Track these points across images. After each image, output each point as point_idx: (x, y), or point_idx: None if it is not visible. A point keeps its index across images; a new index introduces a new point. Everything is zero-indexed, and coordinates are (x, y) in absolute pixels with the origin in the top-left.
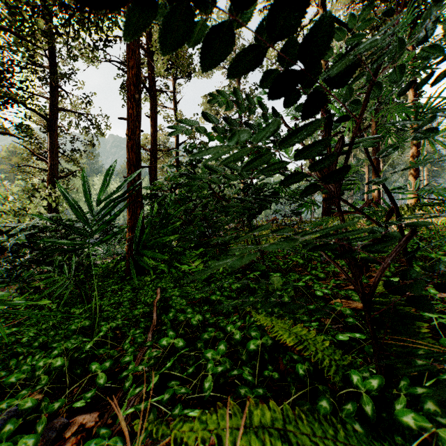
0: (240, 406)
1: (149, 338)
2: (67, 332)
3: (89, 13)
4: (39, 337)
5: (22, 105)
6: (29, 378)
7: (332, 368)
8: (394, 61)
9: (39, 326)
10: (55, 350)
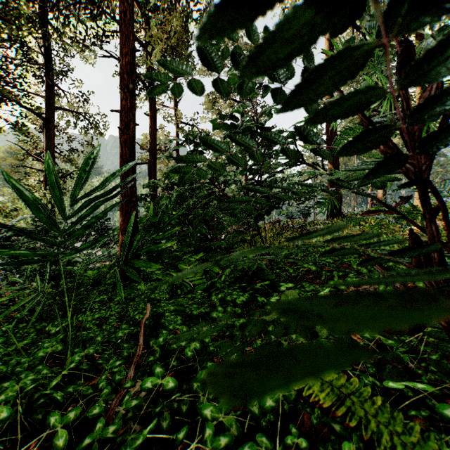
0: None
1: (130, 375)
2: (33, 361)
3: None
4: None
5: (18, 103)
6: None
7: (397, 449)
8: None
9: None
10: (3, 395)
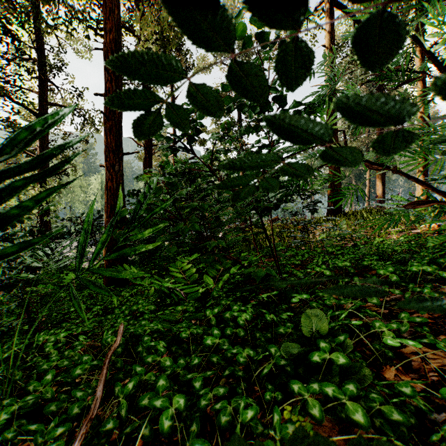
0: None
1: None
2: None
3: None
4: None
5: (11, 99)
6: None
7: None
8: None
9: None
10: None
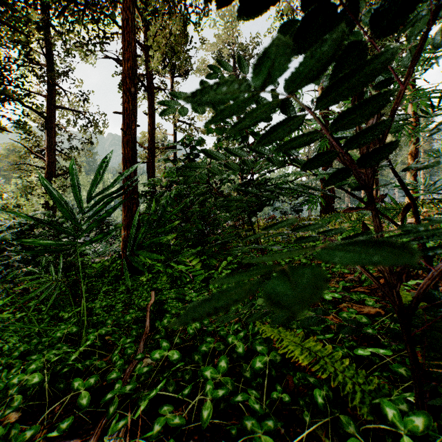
0: (246, 440)
1: (140, 349)
2: (52, 340)
3: (84, 5)
4: (20, 346)
5: (20, 103)
6: (1, 398)
7: (357, 394)
8: (441, 15)
9: (17, 335)
10: (33, 364)
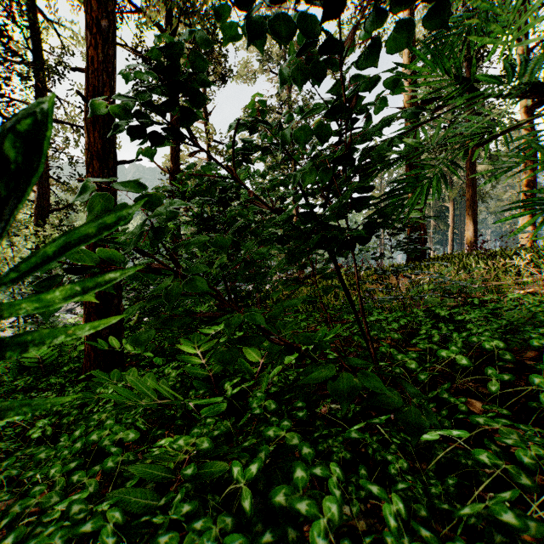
0: None
1: None
2: None
3: None
4: None
5: None
6: None
7: None
8: None
9: None
10: None
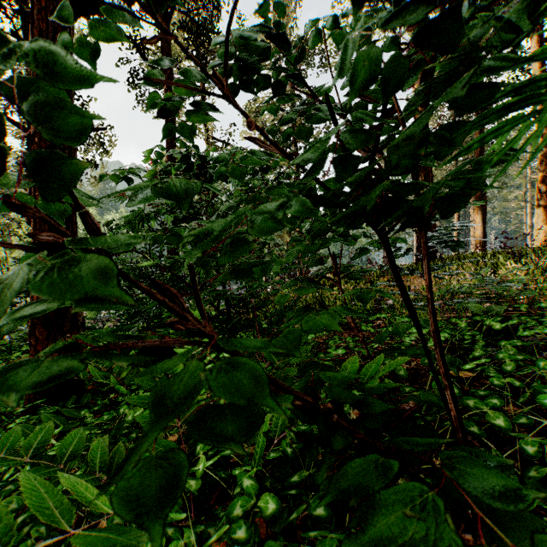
0: None
1: None
2: None
3: None
4: None
5: None
6: None
7: None
8: None
9: None
10: None
